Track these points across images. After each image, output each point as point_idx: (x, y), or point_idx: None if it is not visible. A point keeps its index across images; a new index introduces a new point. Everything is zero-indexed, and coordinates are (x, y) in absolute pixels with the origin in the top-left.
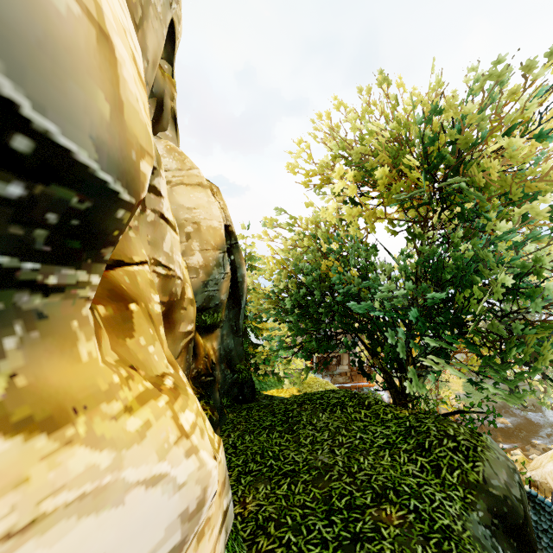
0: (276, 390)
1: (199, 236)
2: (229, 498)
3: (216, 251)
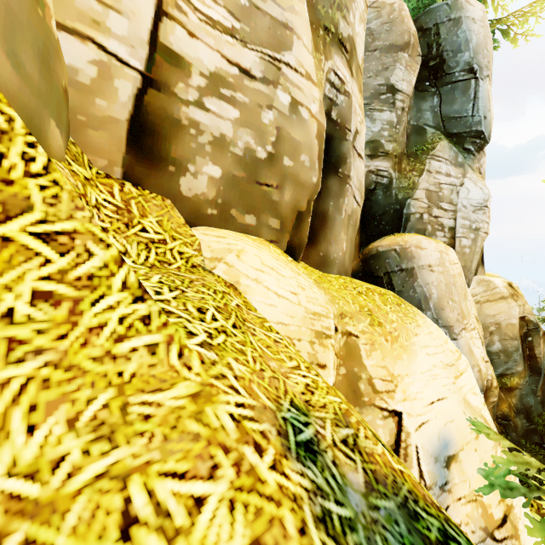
0: None
1: (500, 332)
2: None
3: (514, 341)
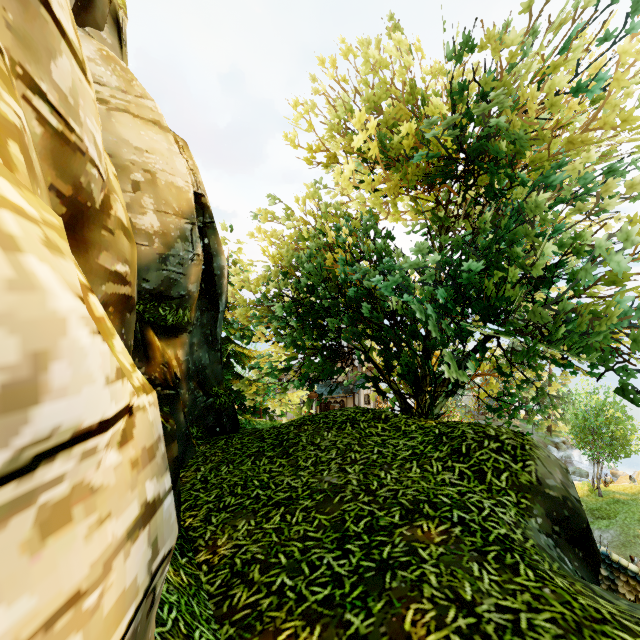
0: None
1: (153, 191)
2: (163, 486)
3: (181, 219)
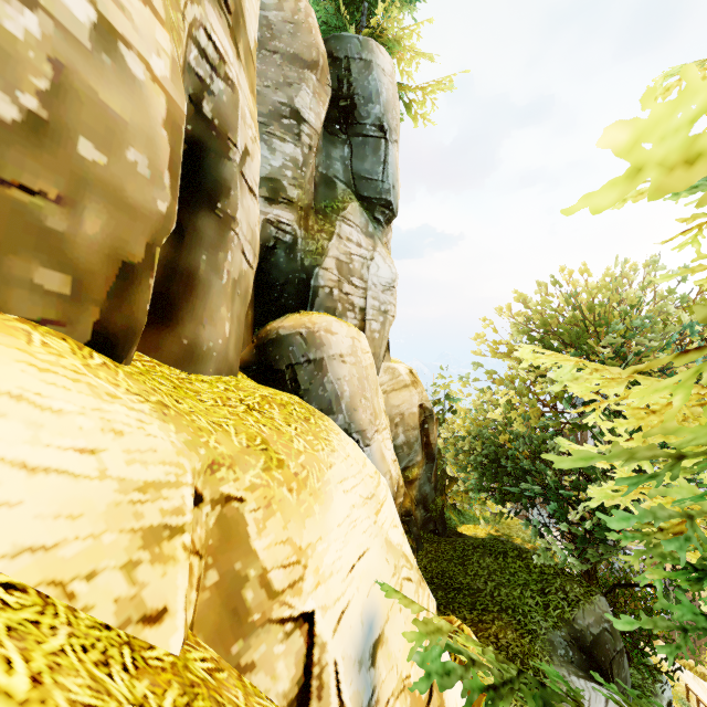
0: (472, 525)
1: (404, 423)
2: None
3: (415, 430)
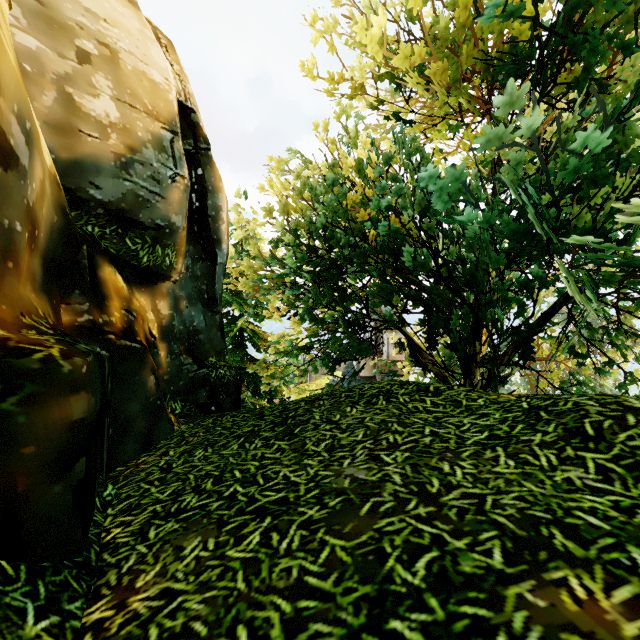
0: None
1: (113, 73)
2: None
3: (155, 121)
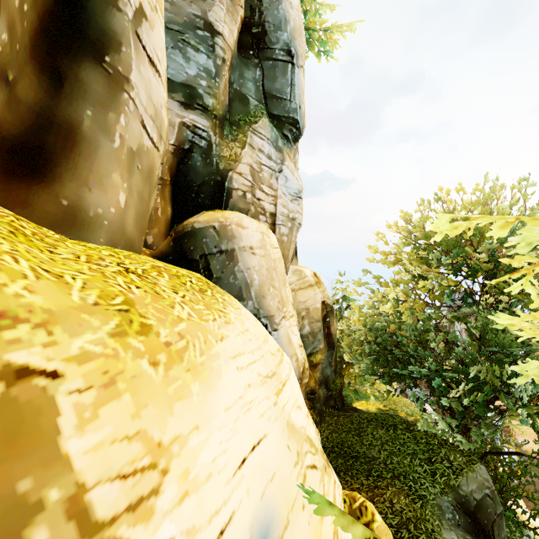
0: (365, 401)
1: (309, 316)
2: None
3: (319, 323)
